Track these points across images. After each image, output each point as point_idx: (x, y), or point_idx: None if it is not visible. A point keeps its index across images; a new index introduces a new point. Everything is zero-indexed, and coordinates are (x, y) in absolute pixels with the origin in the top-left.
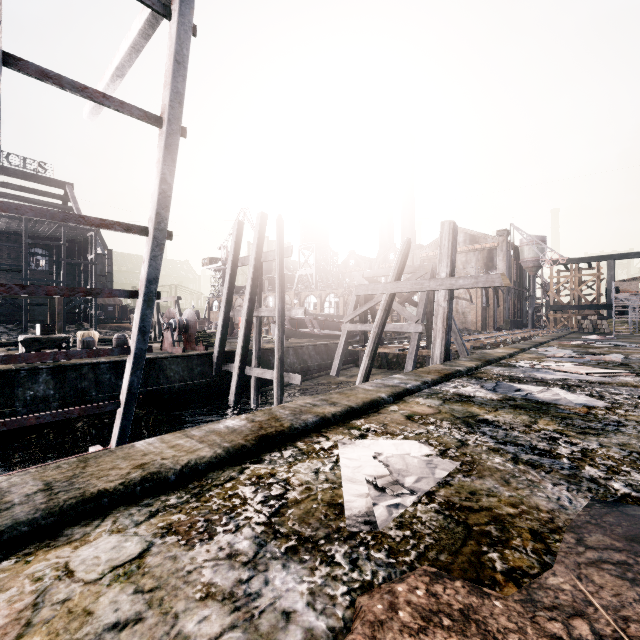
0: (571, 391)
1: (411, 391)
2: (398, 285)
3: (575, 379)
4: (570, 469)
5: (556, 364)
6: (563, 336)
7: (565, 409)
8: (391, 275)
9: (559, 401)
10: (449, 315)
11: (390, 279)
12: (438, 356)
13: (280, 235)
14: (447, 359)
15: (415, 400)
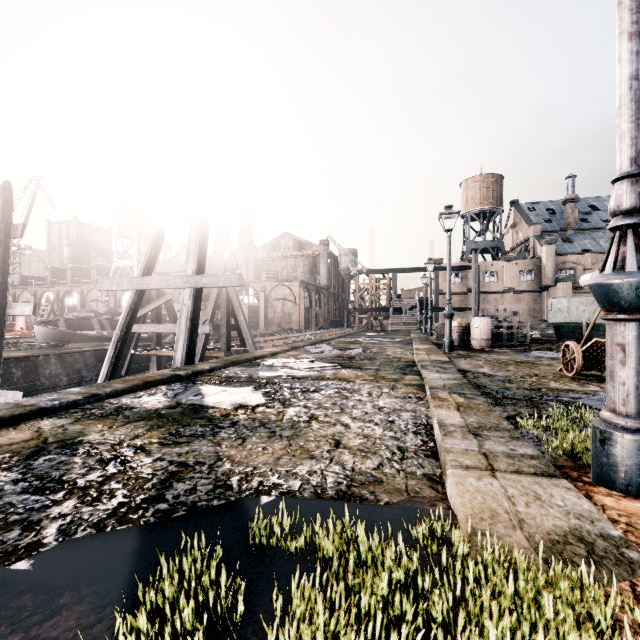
0: (258, 389)
1: (51, 410)
2: (145, 281)
3: (286, 375)
4: (36, 510)
5: (294, 361)
6: (354, 334)
7: (210, 413)
8: (139, 269)
9: (219, 403)
10: (194, 315)
11: (137, 273)
12: (180, 359)
13: (5, 207)
14: (191, 362)
15: (36, 423)
